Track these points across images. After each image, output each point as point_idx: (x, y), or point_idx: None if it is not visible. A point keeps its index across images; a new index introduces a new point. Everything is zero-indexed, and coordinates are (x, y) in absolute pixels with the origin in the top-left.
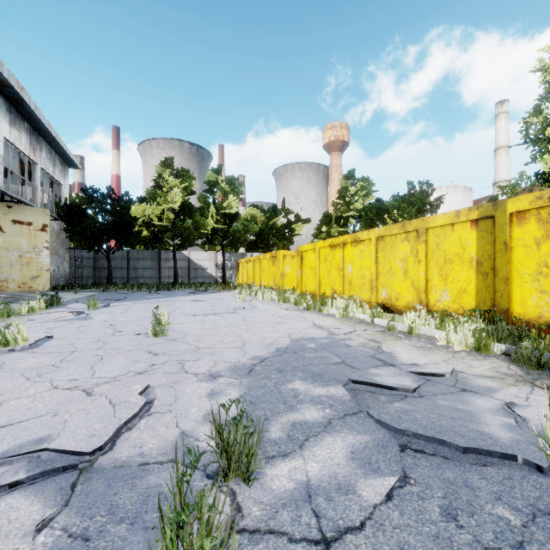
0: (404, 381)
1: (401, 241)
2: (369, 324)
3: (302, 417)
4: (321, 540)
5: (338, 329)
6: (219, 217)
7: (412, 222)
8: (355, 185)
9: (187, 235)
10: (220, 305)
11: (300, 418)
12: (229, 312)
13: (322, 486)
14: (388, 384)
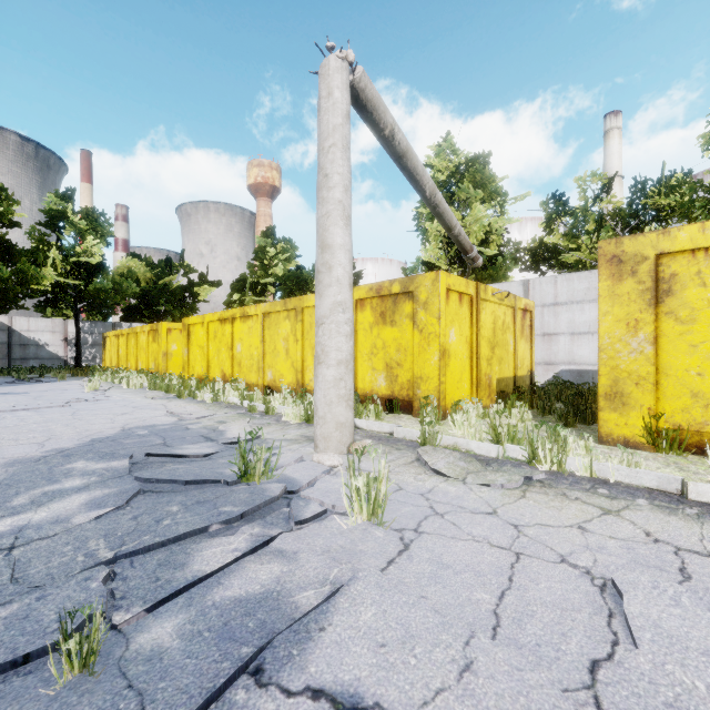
0: (205, 451)
1: (284, 319)
2: (239, 408)
3: (60, 486)
4: (8, 548)
5: (192, 415)
6: (69, 268)
7: (291, 300)
8: (275, 246)
9: (2, 292)
10: (49, 398)
11: (57, 488)
12: (55, 405)
13: (39, 524)
14: (182, 453)
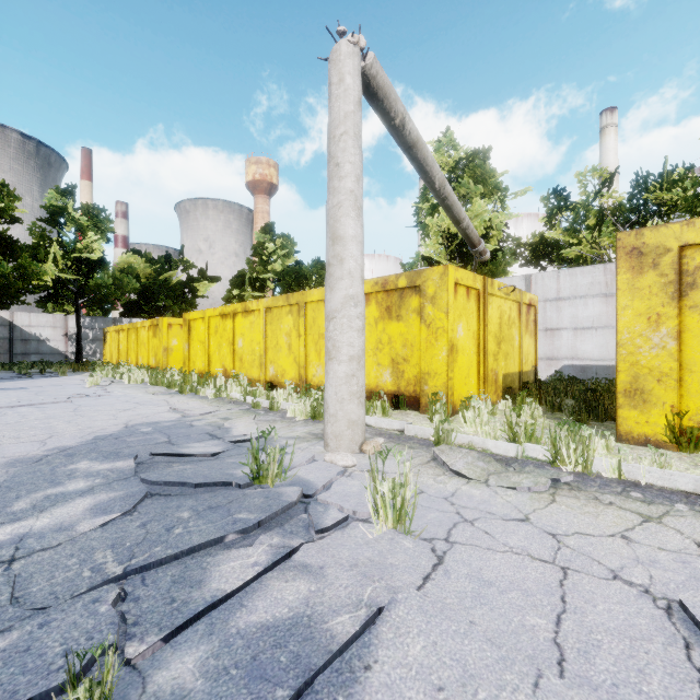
0: (212, 449)
1: (286, 314)
2: (242, 403)
3: (63, 489)
4: (8, 560)
5: (196, 411)
6: (70, 263)
7: (294, 294)
8: (274, 241)
9: (4, 287)
10: (50, 393)
11: (60, 491)
12: (57, 401)
13: (41, 532)
14: (189, 452)
